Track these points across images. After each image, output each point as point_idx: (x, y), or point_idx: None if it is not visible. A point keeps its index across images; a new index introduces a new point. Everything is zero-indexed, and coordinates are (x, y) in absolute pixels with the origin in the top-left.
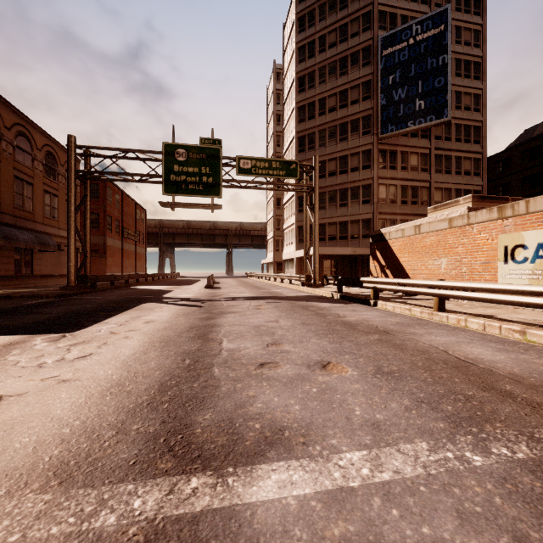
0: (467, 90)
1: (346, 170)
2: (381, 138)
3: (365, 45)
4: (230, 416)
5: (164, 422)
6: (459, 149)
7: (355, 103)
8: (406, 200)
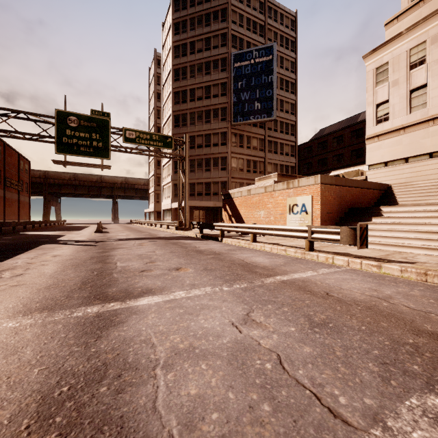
0: (287, 100)
1: (210, 145)
2: (233, 125)
3: (222, 56)
4: (126, 288)
5: (91, 293)
6: (282, 138)
7: (216, 97)
8: (250, 170)
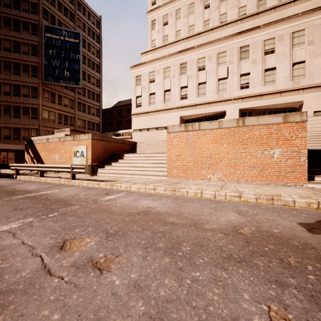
0: (93, 75)
1: (19, 95)
2: (44, 83)
3: (33, 22)
4: None
5: None
6: (89, 102)
7: (26, 54)
8: (61, 122)
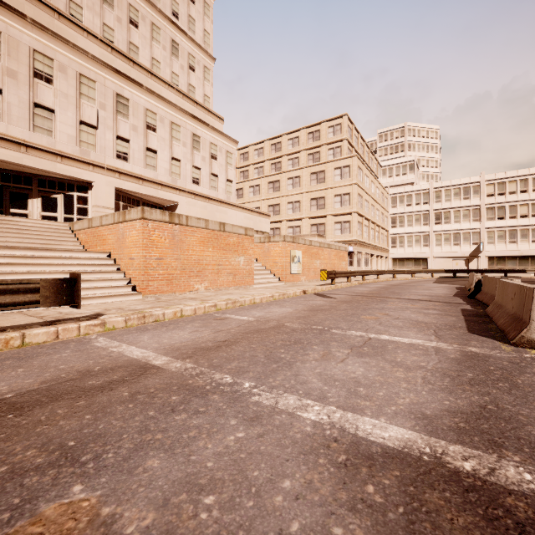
0: None
1: None
2: None
3: None
4: None
5: None
6: None
7: None
8: None
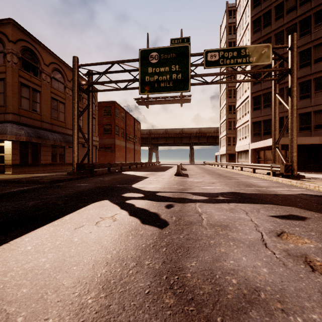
0: None
1: (308, 63)
2: None
3: None
4: None
5: None
6: None
7: None
8: None
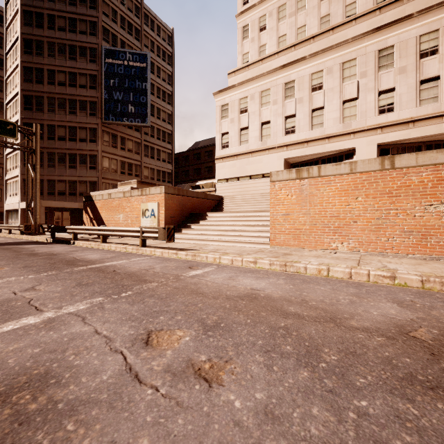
0: (164, 109)
1: (75, 139)
2: (105, 123)
3: (92, 46)
4: None
5: None
6: (159, 145)
7: (84, 88)
8: (125, 172)
